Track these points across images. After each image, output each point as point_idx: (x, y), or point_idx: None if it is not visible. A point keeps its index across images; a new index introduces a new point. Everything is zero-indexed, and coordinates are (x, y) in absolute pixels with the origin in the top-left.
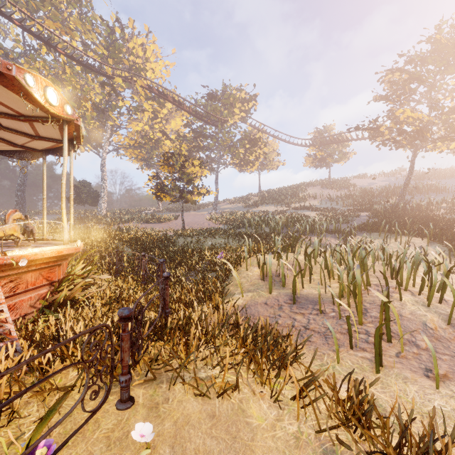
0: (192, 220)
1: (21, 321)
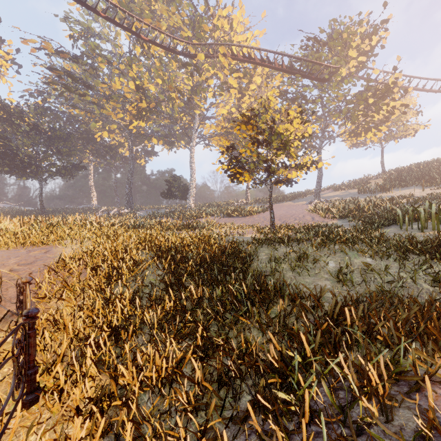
0: (285, 212)
1: None
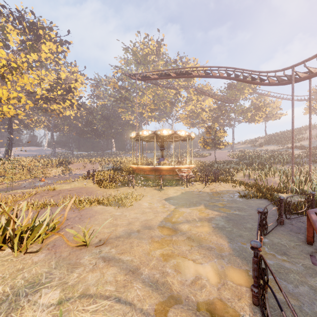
0: (218, 155)
1: None
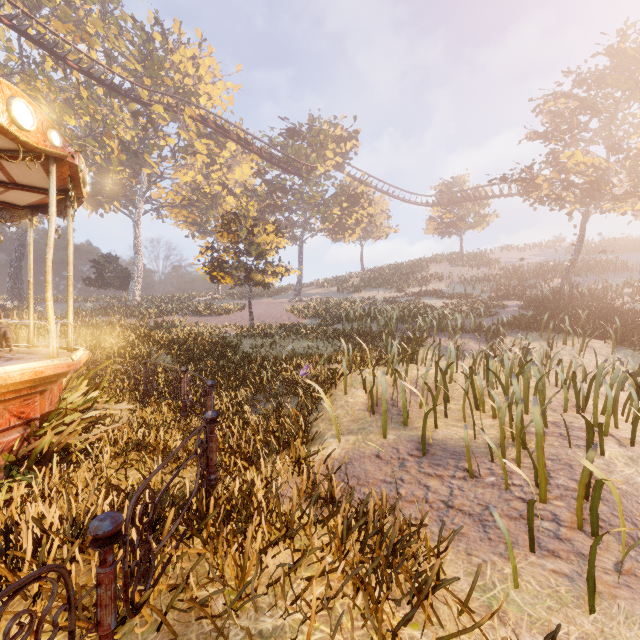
0: (265, 311)
1: None
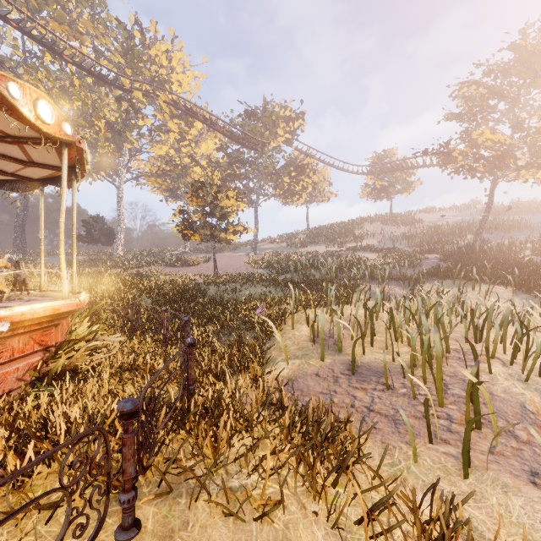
0: (226, 262)
1: (4, 400)
